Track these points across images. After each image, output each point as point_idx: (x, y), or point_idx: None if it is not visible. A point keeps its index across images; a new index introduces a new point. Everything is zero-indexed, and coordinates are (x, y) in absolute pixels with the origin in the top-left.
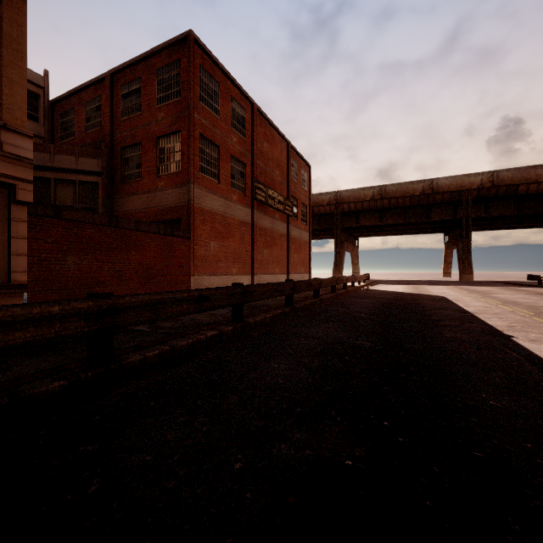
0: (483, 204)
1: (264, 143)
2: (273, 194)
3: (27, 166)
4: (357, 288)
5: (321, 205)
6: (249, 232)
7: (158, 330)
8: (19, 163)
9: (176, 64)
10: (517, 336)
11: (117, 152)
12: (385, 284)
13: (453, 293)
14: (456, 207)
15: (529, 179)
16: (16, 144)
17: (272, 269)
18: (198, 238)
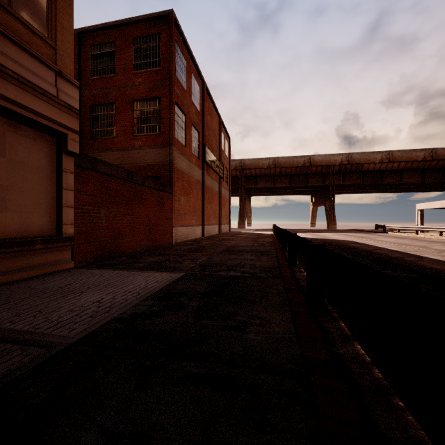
0: (341, 175)
1: (208, 116)
2: (214, 159)
3: (75, 117)
4: None
5: None
6: (201, 190)
7: (257, 275)
8: (70, 112)
9: (156, 36)
10: None
11: (85, 108)
12: None
13: (351, 238)
14: (324, 177)
15: (369, 160)
16: (67, 93)
17: (212, 221)
18: (175, 194)
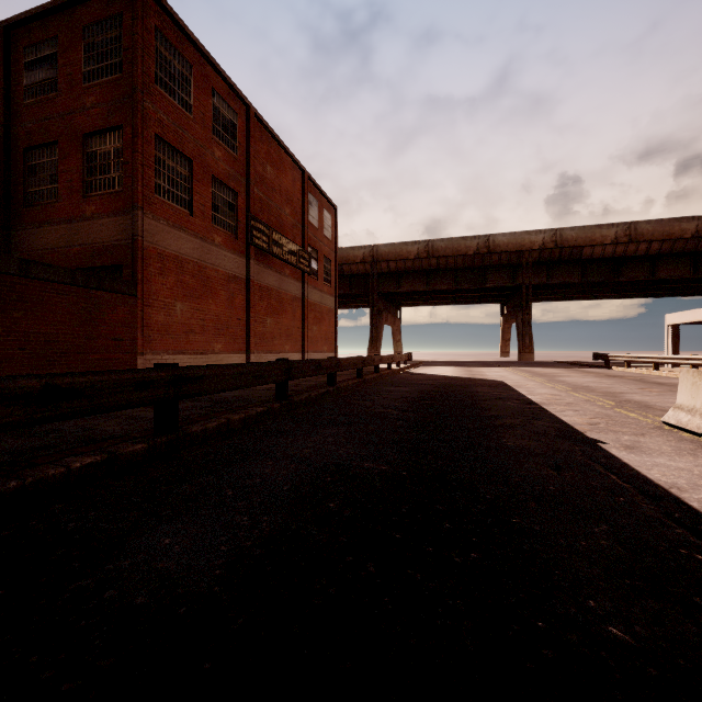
0: (545, 268)
1: (267, 167)
2: (281, 240)
3: None
4: (395, 371)
5: (352, 263)
6: (243, 292)
7: None
8: None
9: (115, 20)
10: (607, 440)
11: (17, 154)
12: (432, 366)
13: (513, 377)
14: (515, 271)
15: (594, 240)
16: None
17: (280, 346)
18: (153, 296)
